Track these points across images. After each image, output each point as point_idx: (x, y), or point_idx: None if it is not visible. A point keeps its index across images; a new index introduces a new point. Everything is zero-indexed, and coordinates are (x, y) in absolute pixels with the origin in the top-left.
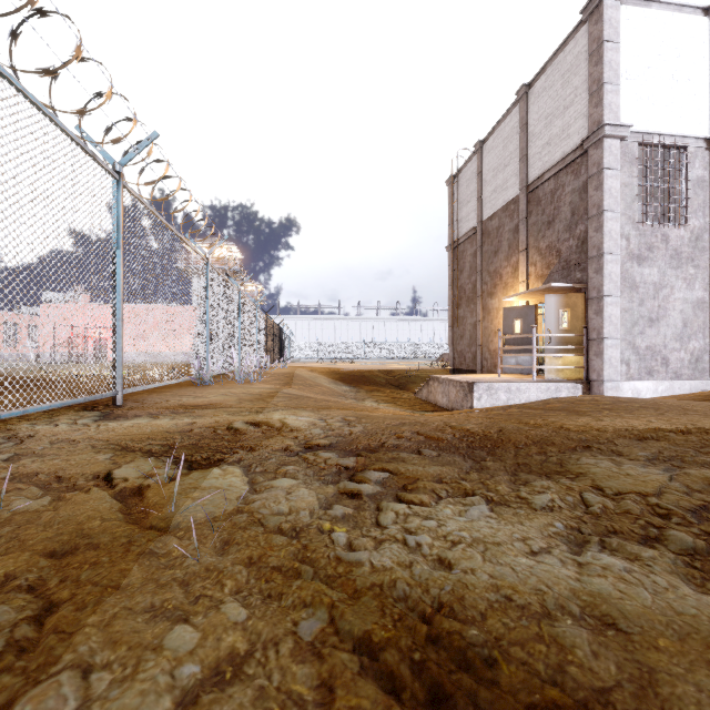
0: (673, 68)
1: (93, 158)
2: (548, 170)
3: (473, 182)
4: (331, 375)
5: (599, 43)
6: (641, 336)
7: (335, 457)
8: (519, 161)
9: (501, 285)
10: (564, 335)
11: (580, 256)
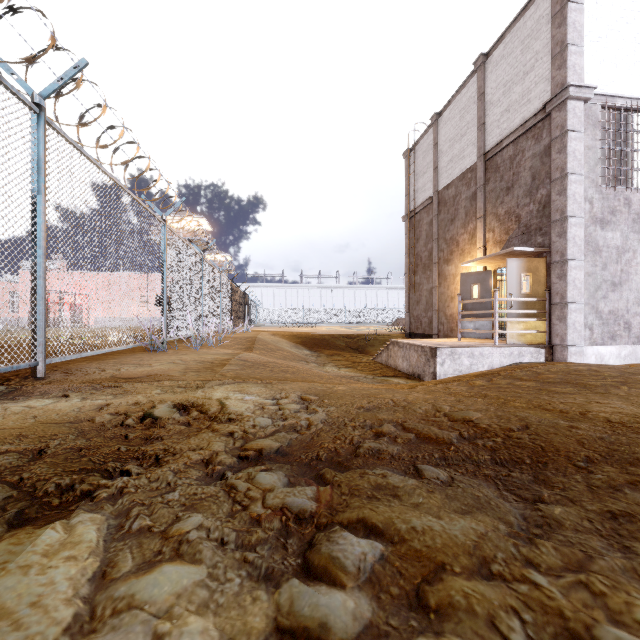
0: (636, 31)
1: None
2: (507, 136)
3: (429, 154)
4: (292, 339)
5: (563, 4)
6: (604, 300)
7: (281, 488)
8: (477, 130)
9: (458, 252)
10: (526, 299)
11: (542, 221)
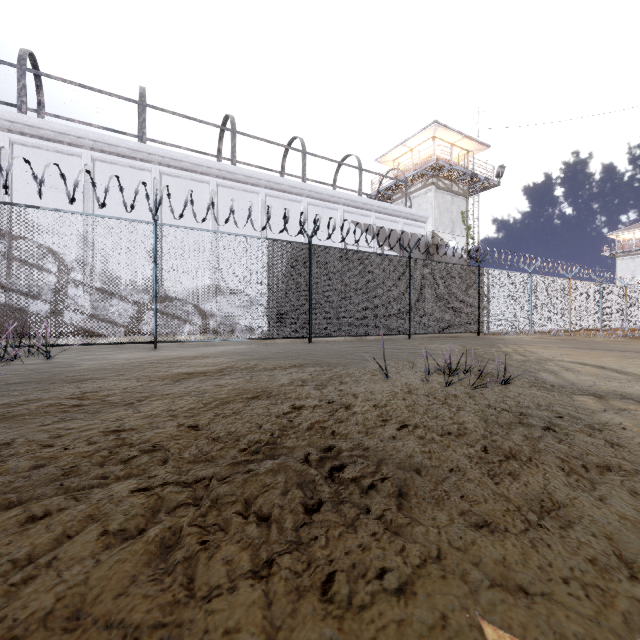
0: None
1: (596, 284)
2: None
3: None
4: None
5: None
6: None
7: None
8: None
9: None
10: None
11: None
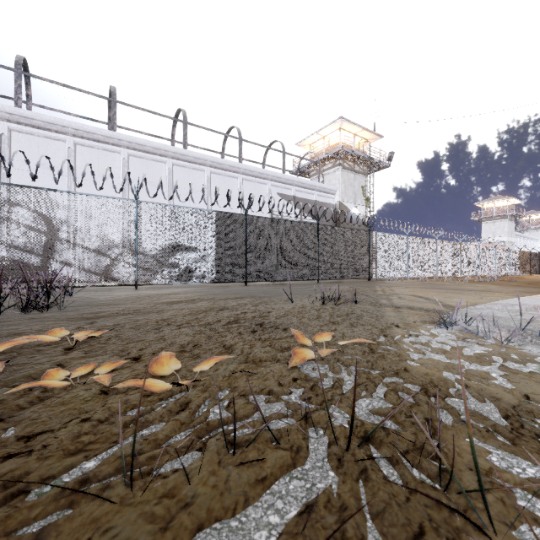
0: None
1: (457, 243)
2: None
3: None
4: None
5: None
6: None
7: None
8: None
9: None
10: None
11: None
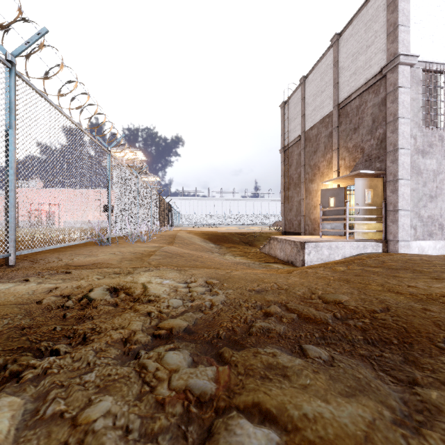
0: None
1: None
2: (354, 92)
3: (298, 105)
4: (202, 236)
5: None
6: (424, 208)
7: (186, 369)
8: (332, 87)
9: (319, 174)
10: (368, 208)
11: (379, 151)
